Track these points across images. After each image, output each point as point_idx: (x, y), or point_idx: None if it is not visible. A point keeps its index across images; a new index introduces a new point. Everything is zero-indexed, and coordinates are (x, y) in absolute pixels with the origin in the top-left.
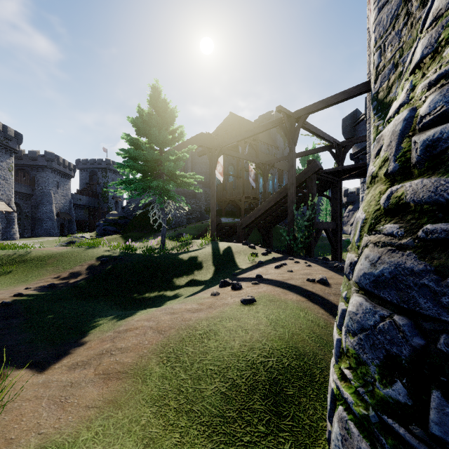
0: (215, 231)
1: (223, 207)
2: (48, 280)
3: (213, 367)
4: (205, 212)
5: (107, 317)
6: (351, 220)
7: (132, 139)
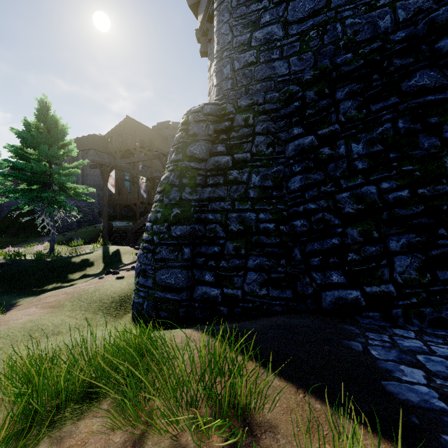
0: (107, 236)
1: (118, 210)
2: None
3: (97, 299)
4: (99, 215)
5: (23, 298)
6: None
7: (17, 151)
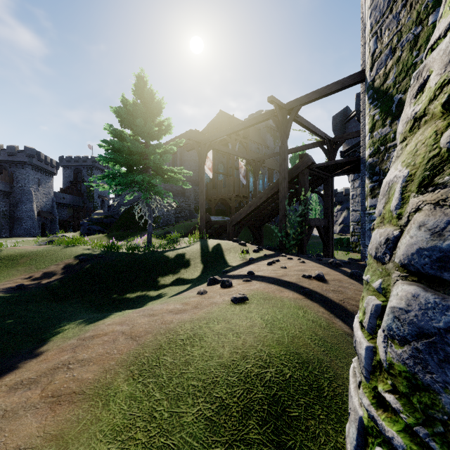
0: (204, 228)
1: (213, 205)
2: (18, 280)
3: (197, 383)
4: (195, 211)
5: (76, 321)
6: (339, 220)
7: (115, 131)
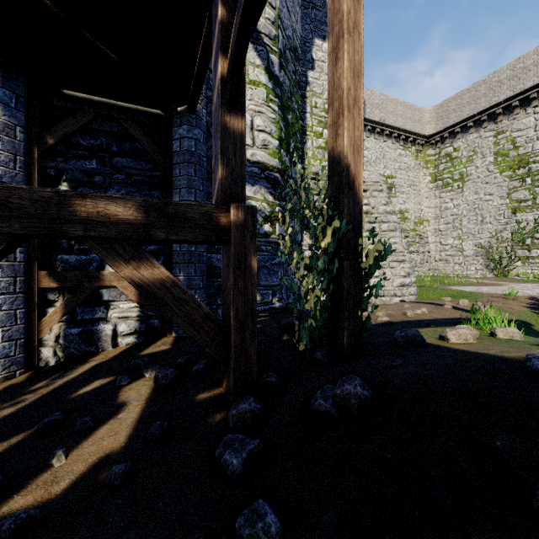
0: None
1: None
2: None
3: None
4: None
5: None
6: None
7: None
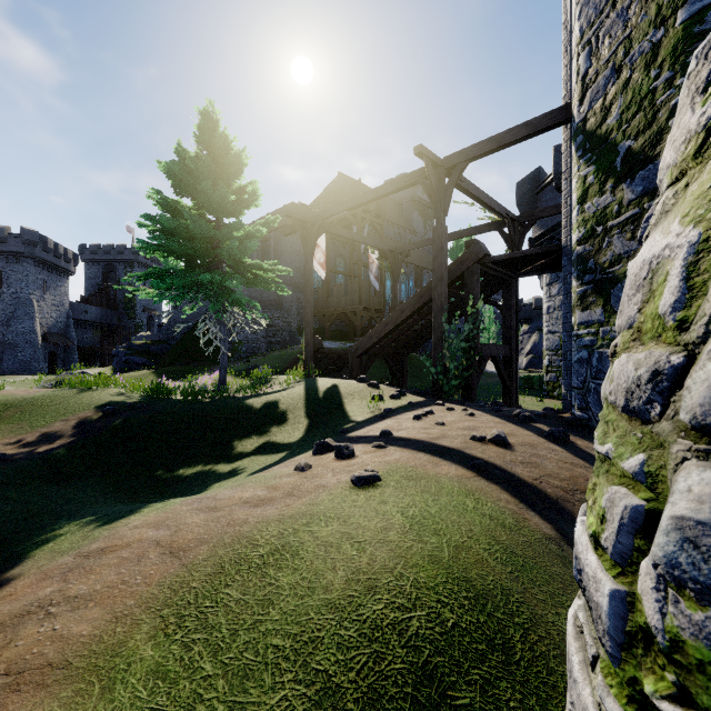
0: (311, 360)
1: (327, 324)
2: None
3: (282, 642)
4: (298, 333)
5: (82, 519)
6: (526, 347)
7: (165, 200)
